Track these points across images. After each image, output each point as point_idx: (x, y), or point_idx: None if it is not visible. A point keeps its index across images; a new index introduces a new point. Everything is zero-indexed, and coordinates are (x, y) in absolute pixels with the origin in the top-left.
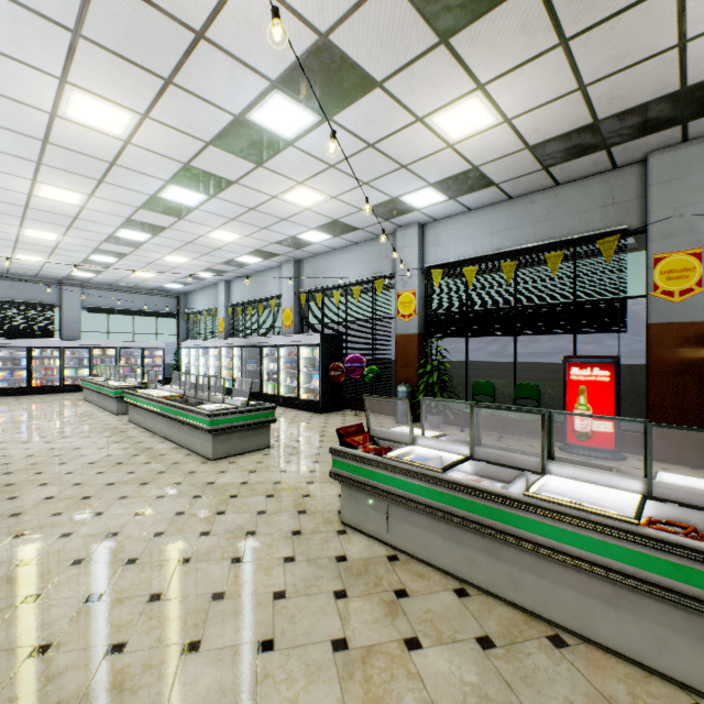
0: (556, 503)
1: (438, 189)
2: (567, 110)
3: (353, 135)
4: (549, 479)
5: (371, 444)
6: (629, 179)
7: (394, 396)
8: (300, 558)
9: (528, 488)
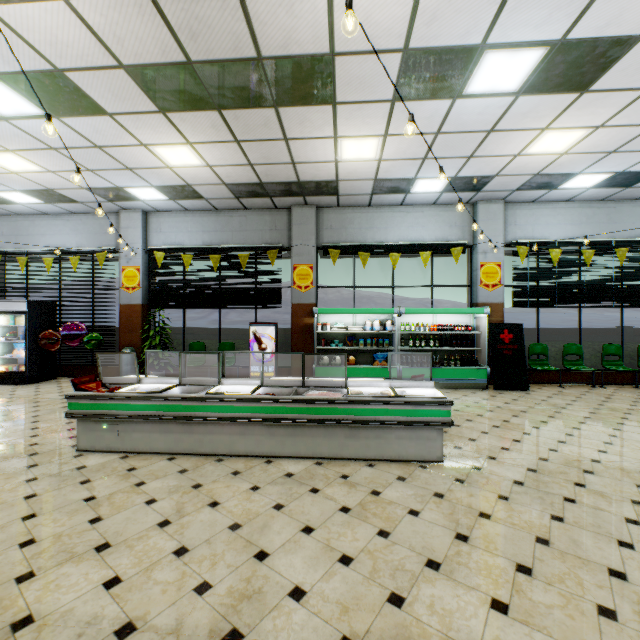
0: (220, 394)
1: (160, 191)
2: (245, 172)
3: (81, 135)
4: (222, 387)
5: (104, 389)
6: (284, 217)
7: (118, 360)
8: (43, 476)
9: (208, 391)
